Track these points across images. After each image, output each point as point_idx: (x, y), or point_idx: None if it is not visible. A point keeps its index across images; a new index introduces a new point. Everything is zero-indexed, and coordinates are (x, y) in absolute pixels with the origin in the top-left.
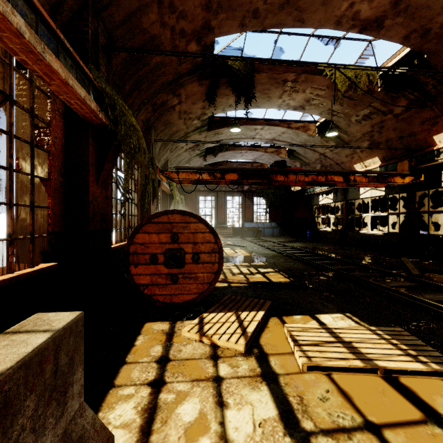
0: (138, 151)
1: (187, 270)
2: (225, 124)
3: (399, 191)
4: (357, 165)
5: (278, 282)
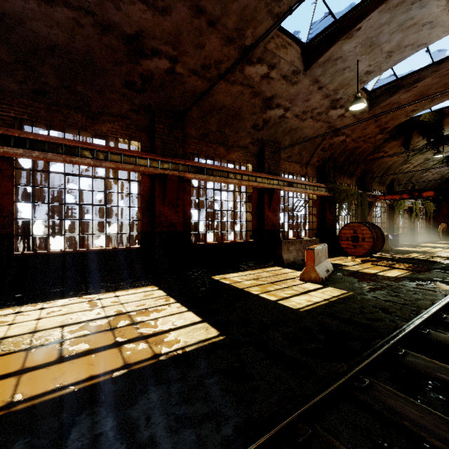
0: (345, 199)
1: (360, 244)
2: None
3: None
4: None
5: (420, 259)
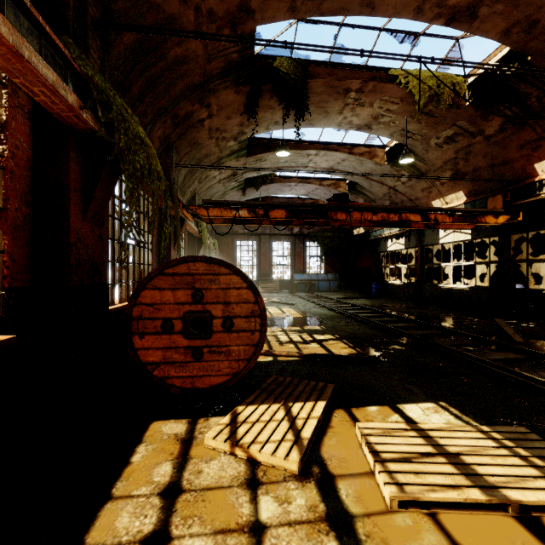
0: (147, 175)
1: (216, 341)
2: (269, 148)
3: (490, 234)
4: (436, 201)
5: (341, 355)
